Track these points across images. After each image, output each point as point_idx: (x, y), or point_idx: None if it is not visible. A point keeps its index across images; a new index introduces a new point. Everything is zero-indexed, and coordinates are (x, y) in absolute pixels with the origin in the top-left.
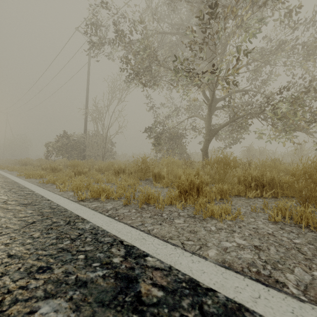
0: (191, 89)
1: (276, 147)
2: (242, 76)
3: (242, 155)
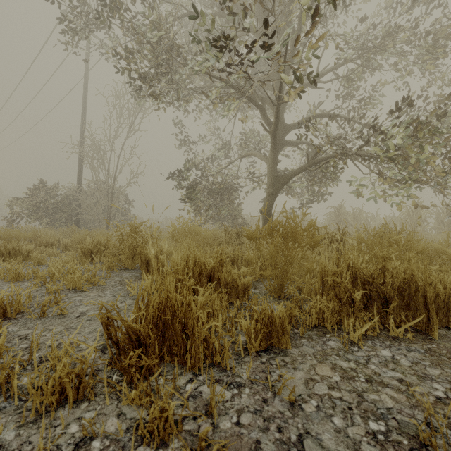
0: (250, 116)
1: (378, 209)
2: (328, 89)
3: (328, 221)
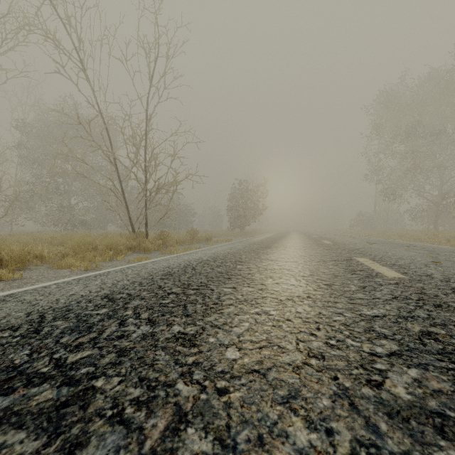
0: None
1: None
2: None
3: None
